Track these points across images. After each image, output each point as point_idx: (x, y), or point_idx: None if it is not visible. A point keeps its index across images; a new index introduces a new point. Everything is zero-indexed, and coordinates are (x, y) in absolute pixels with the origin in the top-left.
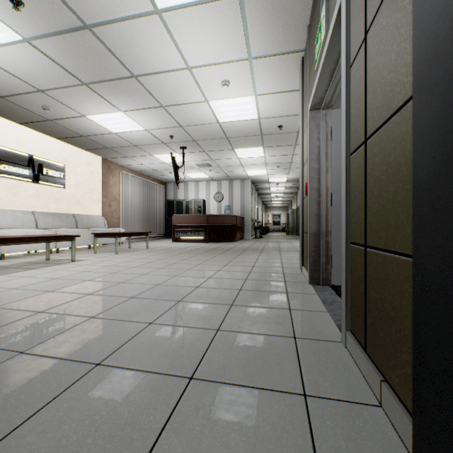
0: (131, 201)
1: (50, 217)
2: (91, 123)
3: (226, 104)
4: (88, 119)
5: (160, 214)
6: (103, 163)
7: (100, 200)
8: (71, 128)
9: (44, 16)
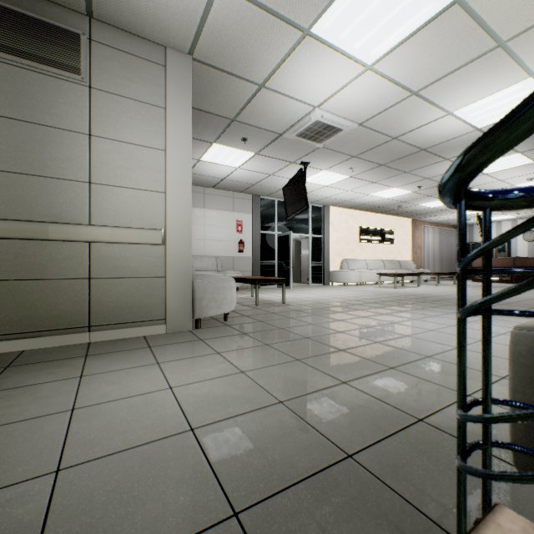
0: (429, 248)
1: (388, 263)
2: (419, 206)
3: (531, 183)
4: (419, 205)
5: (453, 256)
6: (412, 223)
7: (409, 249)
8: (404, 210)
9: (427, 186)
